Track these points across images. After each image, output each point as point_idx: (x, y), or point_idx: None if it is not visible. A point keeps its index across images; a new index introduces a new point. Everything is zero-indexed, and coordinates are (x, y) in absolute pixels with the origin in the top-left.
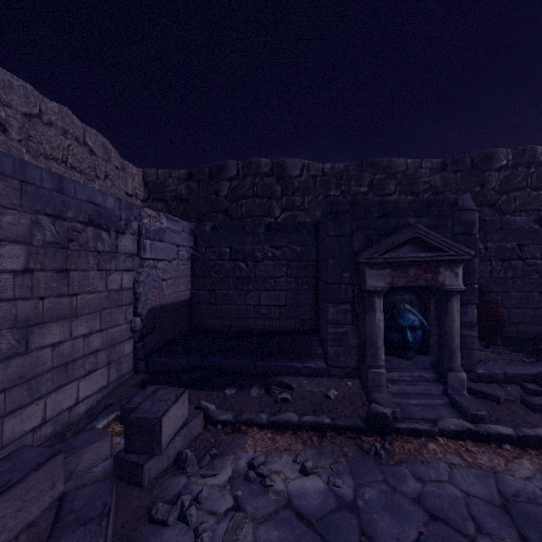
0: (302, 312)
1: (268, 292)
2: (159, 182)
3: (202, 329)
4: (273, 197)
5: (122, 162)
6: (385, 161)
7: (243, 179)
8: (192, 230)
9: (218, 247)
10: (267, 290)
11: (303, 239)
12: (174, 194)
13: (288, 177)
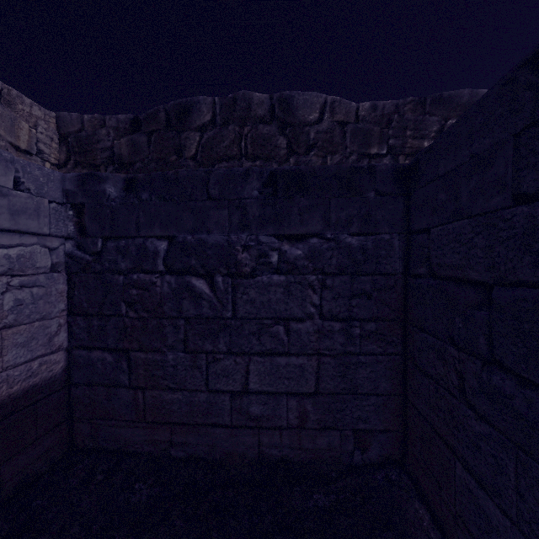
0: (362, 413)
1: (268, 358)
2: (84, 135)
3: (100, 449)
4: (274, 158)
5: (4, 89)
6: (466, 94)
7: (222, 127)
8: (69, 193)
9: (136, 238)
10: (266, 354)
11: (366, 214)
12: (109, 154)
13: (298, 123)
